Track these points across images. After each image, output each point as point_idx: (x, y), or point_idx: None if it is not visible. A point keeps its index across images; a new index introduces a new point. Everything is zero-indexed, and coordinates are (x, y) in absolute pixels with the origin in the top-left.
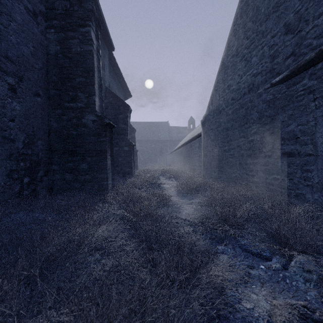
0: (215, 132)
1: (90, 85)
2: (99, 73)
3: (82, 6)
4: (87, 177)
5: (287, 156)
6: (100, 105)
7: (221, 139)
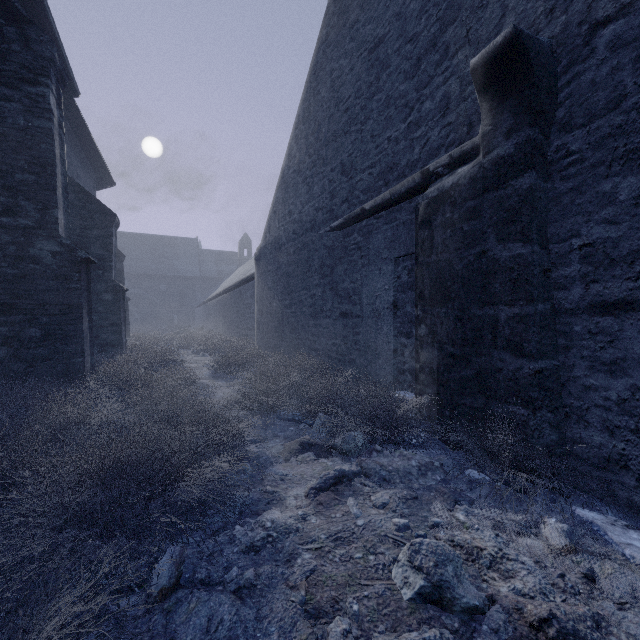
0: (273, 277)
1: (48, 190)
2: (62, 166)
3: (30, 47)
4: (41, 351)
5: (343, 317)
6: (65, 223)
7: (282, 289)
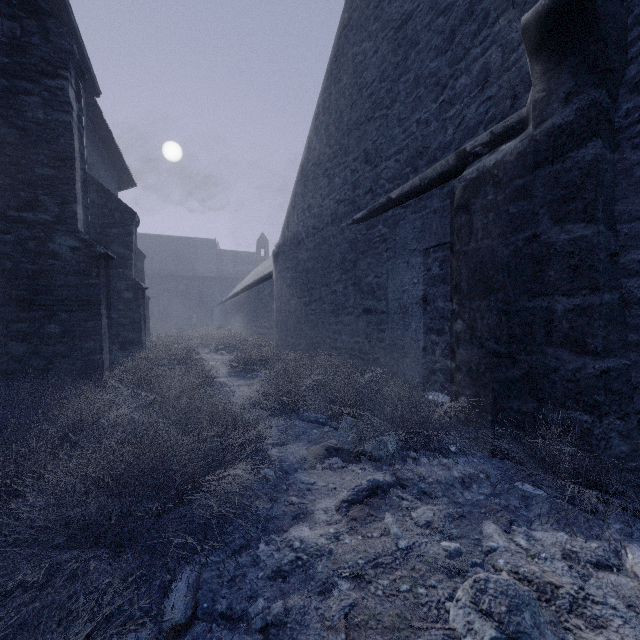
0: (292, 274)
1: (67, 184)
2: (82, 161)
3: (50, 40)
4: (60, 348)
5: (367, 313)
6: (84, 219)
7: (301, 286)
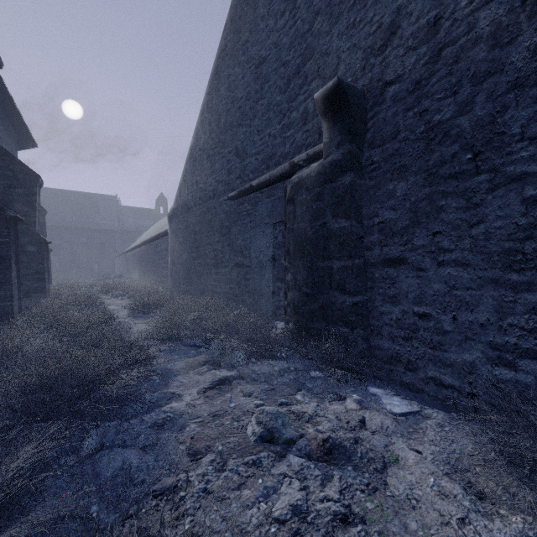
0: (184, 233)
1: None
2: None
3: None
4: None
5: (237, 266)
6: None
7: (190, 243)
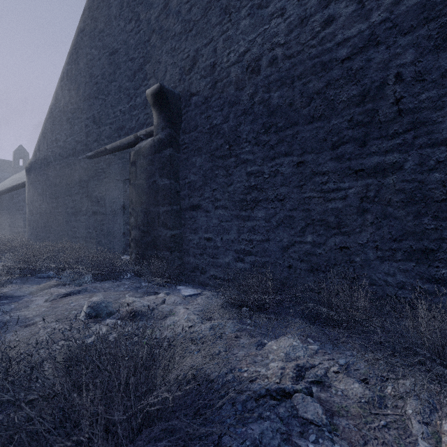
0: (43, 185)
1: None
2: None
3: None
4: None
5: (95, 214)
6: None
7: (50, 195)
